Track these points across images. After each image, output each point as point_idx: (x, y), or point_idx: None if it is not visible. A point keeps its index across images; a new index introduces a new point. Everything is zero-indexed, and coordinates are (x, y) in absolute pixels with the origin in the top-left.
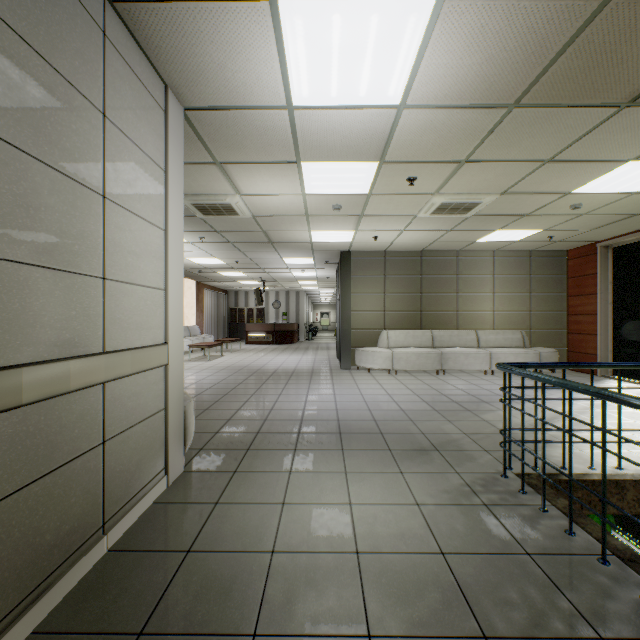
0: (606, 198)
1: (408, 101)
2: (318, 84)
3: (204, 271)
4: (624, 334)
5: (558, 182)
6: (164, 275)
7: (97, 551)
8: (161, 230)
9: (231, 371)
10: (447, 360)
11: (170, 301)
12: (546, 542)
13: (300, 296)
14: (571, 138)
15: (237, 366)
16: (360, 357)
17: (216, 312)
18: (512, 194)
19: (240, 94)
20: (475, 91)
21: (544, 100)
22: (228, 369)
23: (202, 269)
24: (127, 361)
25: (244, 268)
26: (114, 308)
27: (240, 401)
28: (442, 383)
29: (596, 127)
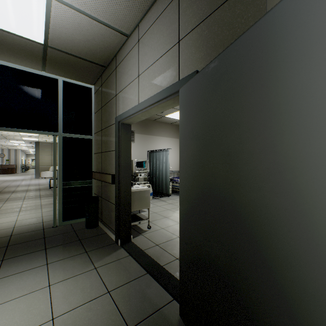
0: None
1: None
2: None
3: None
4: None
5: None
6: None
7: None
8: None
9: None
10: None
11: None
12: None
13: (18, 152)
14: None
15: None
16: (42, 174)
17: None
18: None
19: None
20: None
21: None
22: None
23: None
24: None
25: None
26: None
27: None
28: None
29: None
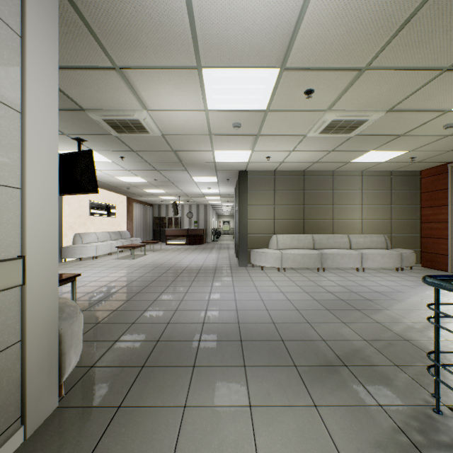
0: None
1: None
2: None
3: (131, 188)
4: None
5: (445, 97)
6: (19, 169)
7: None
8: (12, 110)
9: (149, 269)
10: (326, 259)
11: (30, 203)
12: None
13: (207, 208)
14: None
15: (155, 264)
16: (255, 257)
17: (143, 220)
18: (397, 111)
19: None
20: None
21: None
22: (147, 267)
23: (129, 186)
24: None
25: (162, 186)
26: None
27: (149, 300)
28: (325, 280)
29: None
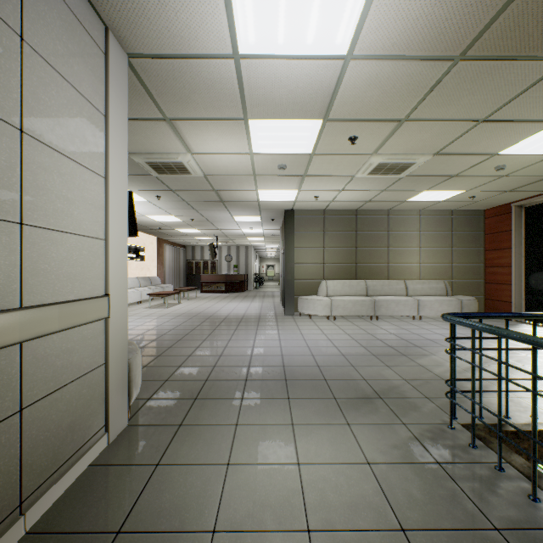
0: (528, 160)
1: (355, 50)
2: (265, 28)
3: (163, 228)
4: (536, 284)
5: (488, 143)
6: (104, 224)
7: (9, 538)
8: (101, 177)
9: (186, 317)
10: (380, 307)
11: (111, 251)
12: (512, 512)
13: (249, 251)
14: (509, 96)
15: (192, 313)
16: (302, 304)
17: (175, 264)
18: (444, 155)
19: (185, 39)
20: (423, 39)
21: (490, 51)
22: (183, 315)
23: (161, 226)
24: (53, 317)
25: (199, 225)
26: (36, 258)
27: (192, 347)
28: (376, 328)
29: (535, 84)
